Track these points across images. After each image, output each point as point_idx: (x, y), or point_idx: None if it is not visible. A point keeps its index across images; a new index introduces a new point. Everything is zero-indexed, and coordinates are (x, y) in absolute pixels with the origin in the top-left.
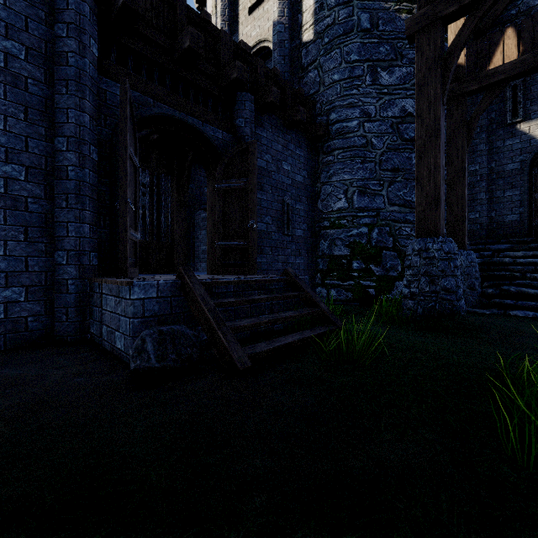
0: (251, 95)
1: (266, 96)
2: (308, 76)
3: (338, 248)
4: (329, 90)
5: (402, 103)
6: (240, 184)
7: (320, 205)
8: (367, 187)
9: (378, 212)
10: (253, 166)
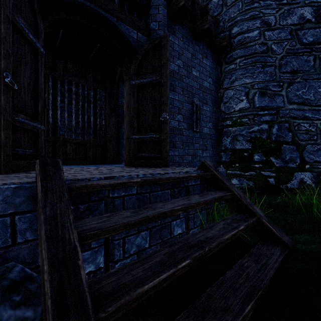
0: (164, 0)
1: (178, 1)
2: (212, 2)
3: (240, 143)
4: (231, 8)
5: (300, 11)
6: (153, 78)
7: (223, 107)
8: (267, 89)
9: (278, 110)
10: (166, 59)
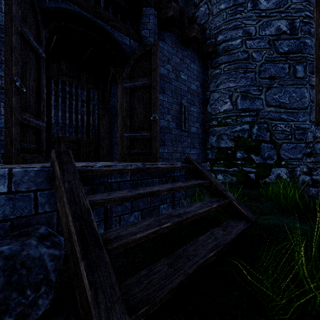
0: (155, 10)
1: (168, 11)
2: (200, 11)
3: (224, 141)
4: (216, 18)
5: (277, 24)
6: (144, 82)
7: (209, 108)
8: (249, 92)
9: (258, 112)
10: (156, 65)
